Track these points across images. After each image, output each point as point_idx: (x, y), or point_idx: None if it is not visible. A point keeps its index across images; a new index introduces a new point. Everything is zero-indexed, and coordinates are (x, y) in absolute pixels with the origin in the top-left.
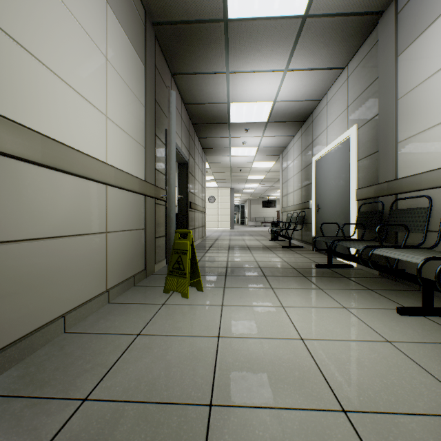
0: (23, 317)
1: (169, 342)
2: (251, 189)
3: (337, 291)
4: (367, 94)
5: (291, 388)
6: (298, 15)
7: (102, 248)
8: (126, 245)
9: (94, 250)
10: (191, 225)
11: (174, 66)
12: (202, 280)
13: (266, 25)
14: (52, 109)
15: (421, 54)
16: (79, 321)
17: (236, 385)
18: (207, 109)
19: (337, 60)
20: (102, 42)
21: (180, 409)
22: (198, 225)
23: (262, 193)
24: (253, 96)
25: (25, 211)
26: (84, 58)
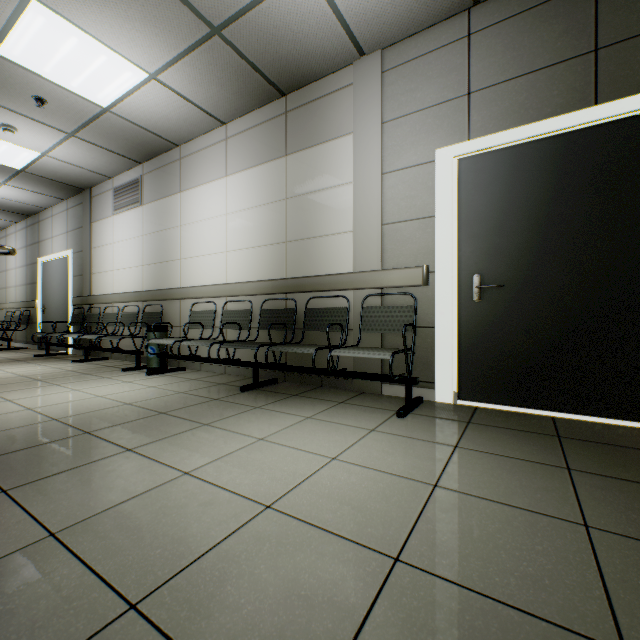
0: None
1: None
2: None
3: (45, 362)
4: (79, 232)
5: (4, 377)
6: (16, 168)
7: None
8: None
9: None
10: None
11: None
12: None
13: None
14: None
15: (100, 231)
16: None
17: None
18: None
19: (58, 195)
20: None
21: None
22: None
23: None
24: None
25: None
26: None
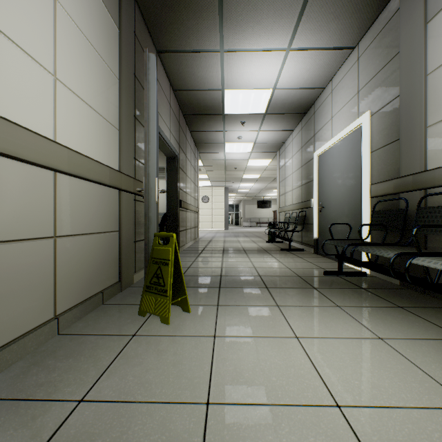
0: None
1: (127, 420)
2: (246, 189)
3: (361, 309)
4: (384, 73)
5: None
6: None
7: (47, 259)
8: (90, 253)
9: (30, 263)
10: (182, 226)
11: (160, 41)
12: (191, 294)
13: None
14: None
15: None
16: None
17: None
18: (199, 98)
19: (347, 38)
20: None
21: None
22: (190, 226)
23: (257, 193)
24: (251, 81)
25: None
26: None
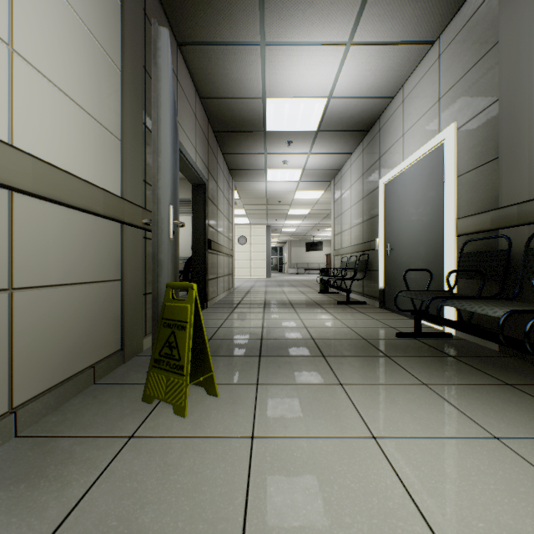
0: None
1: None
2: (292, 228)
3: (456, 389)
4: (476, 72)
5: None
6: None
7: None
8: (73, 311)
9: None
10: (212, 273)
11: (181, 28)
12: (220, 366)
13: None
14: None
15: None
16: None
17: None
18: (234, 108)
19: (425, 29)
20: None
21: None
22: (223, 273)
23: (305, 232)
24: (300, 87)
25: None
26: None
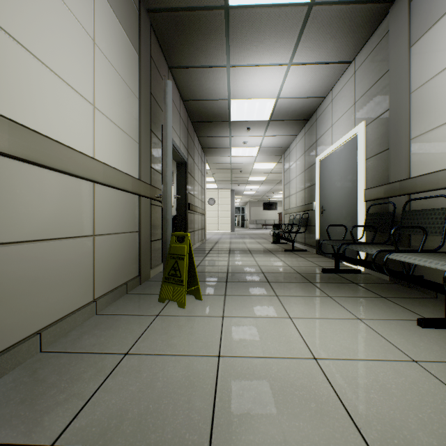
0: None
1: (162, 364)
2: (252, 191)
3: (348, 299)
4: (376, 88)
5: (308, 427)
6: (304, 2)
7: (88, 253)
8: (117, 249)
9: (78, 255)
10: (190, 228)
11: (172, 59)
12: (201, 286)
13: (269, 14)
14: (24, 92)
15: (438, 43)
16: (59, 337)
17: (241, 423)
18: (207, 107)
19: (344, 54)
20: (88, 22)
21: None
22: (198, 228)
23: (263, 195)
24: (255, 92)
25: None
26: (66, 38)
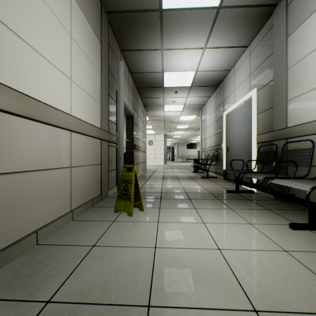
0: (3, 233)
1: (117, 252)
2: (179, 135)
3: (244, 210)
4: (264, 65)
5: (212, 290)
6: (214, 6)
7: (67, 179)
8: (86, 176)
9: (61, 180)
10: (136, 161)
11: (123, 44)
12: (143, 202)
13: (190, 14)
14: (26, 72)
15: (305, 35)
16: (49, 235)
17: (169, 288)
18: (147, 77)
19: (242, 41)
20: (67, 23)
21: (124, 310)
22: (141, 161)
23: (186, 138)
24: (181, 67)
25: (4, 151)
26: (53, 35)
